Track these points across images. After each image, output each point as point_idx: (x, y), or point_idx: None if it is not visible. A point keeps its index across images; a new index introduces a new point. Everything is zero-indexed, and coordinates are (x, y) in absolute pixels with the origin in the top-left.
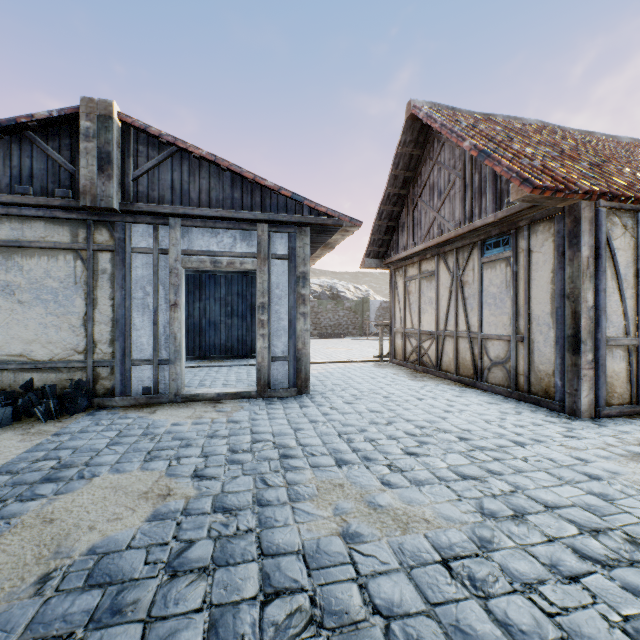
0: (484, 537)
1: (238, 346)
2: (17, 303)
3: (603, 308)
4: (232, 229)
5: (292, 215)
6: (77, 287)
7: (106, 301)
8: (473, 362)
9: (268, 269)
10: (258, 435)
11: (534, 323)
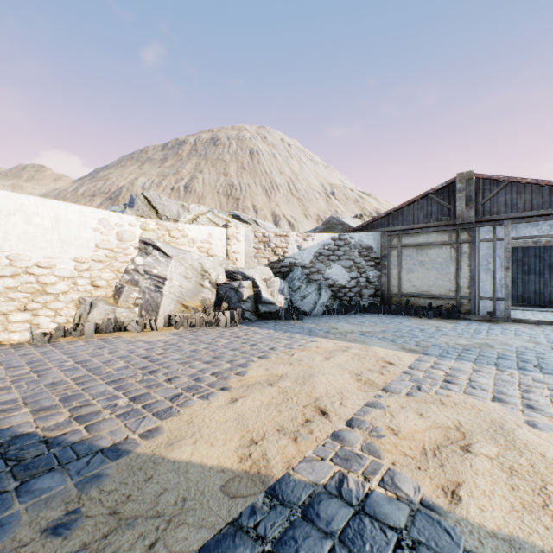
0: None
1: (534, 297)
2: (425, 269)
3: None
4: (549, 220)
5: None
6: (451, 261)
7: (465, 267)
8: None
9: None
10: None
11: None
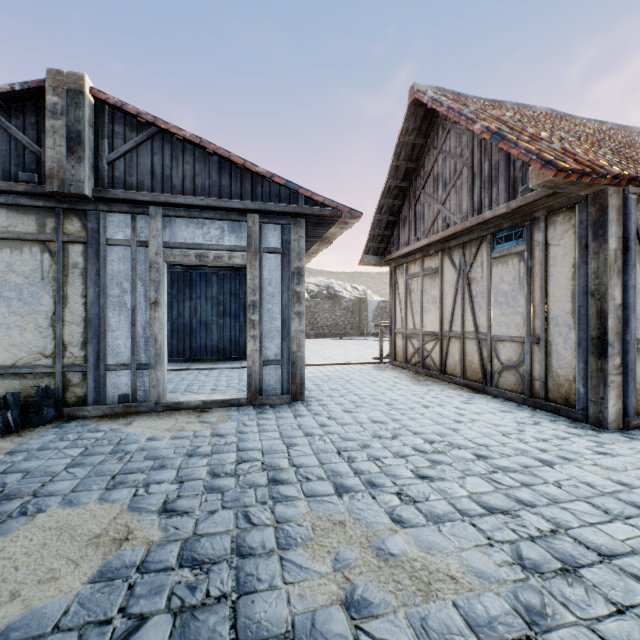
0: (532, 606)
1: (231, 347)
2: None
3: (632, 307)
4: (219, 220)
5: (286, 205)
6: (44, 283)
7: (78, 299)
8: (482, 365)
9: (259, 264)
10: (245, 453)
11: (552, 323)
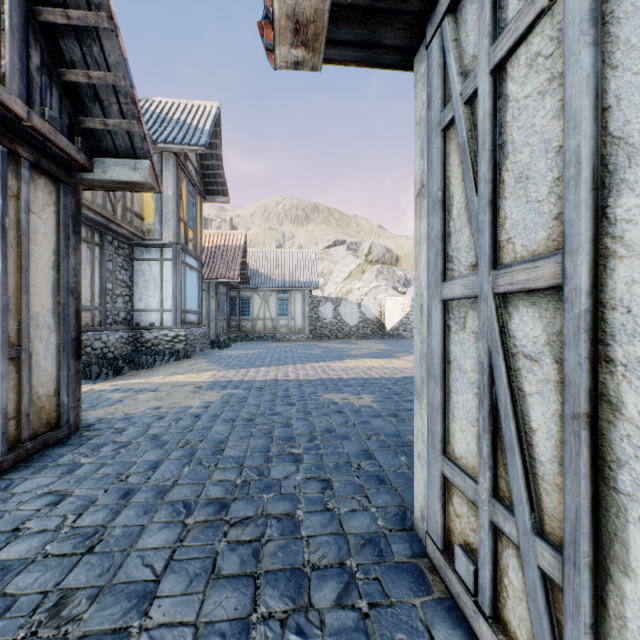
0: (313, 392)
1: None
2: None
3: None
4: None
5: None
6: None
7: None
8: None
9: None
10: None
11: (34, 325)
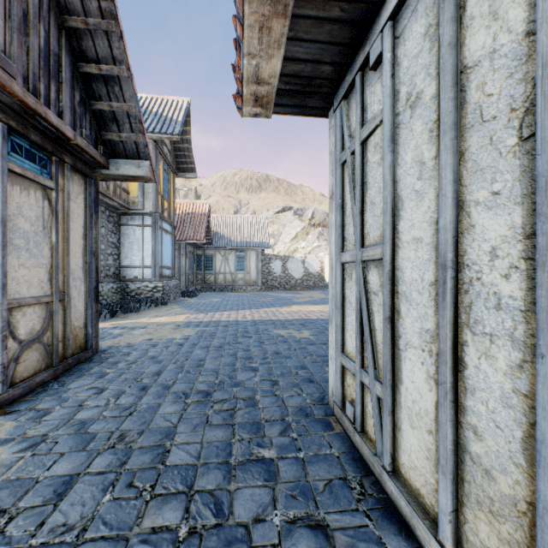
0: (265, 329)
1: None
2: None
3: None
4: None
5: None
6: None
7: None
8: None
9: None
10: None
11: (72, 278)
